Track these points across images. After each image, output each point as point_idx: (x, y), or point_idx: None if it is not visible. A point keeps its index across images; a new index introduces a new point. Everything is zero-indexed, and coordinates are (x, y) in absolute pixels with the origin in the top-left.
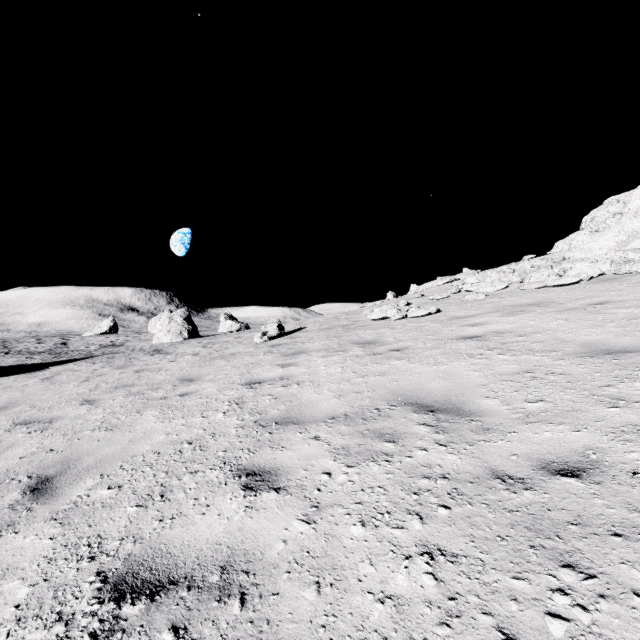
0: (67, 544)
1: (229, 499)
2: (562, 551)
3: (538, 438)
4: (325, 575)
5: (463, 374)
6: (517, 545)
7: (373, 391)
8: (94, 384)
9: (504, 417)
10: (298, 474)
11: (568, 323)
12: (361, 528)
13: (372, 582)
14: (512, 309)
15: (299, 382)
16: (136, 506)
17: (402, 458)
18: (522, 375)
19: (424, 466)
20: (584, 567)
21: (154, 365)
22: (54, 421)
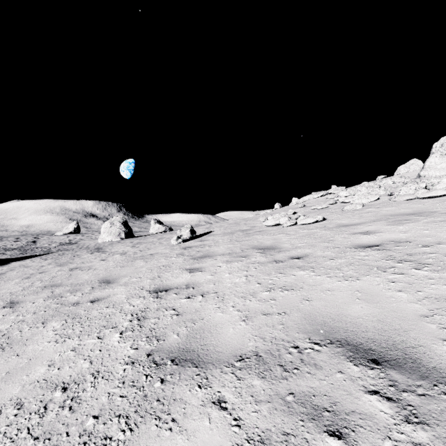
0: None
1: None
2: None
3: None
4: None
5: (387, 295)
6: None
7: (285, 314)
8: (31, 282)
9: None
10: None
11: None
12: None
13: None
14: (395, 218)
15: (204, 293)
16: None
17: None
18: None
19: None
20: None
21: (87, 263)
22: None
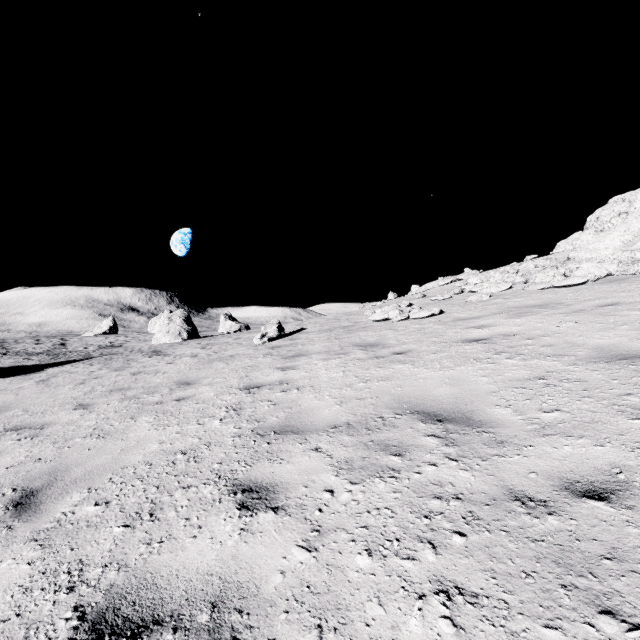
0: (45, 571)
1: (223, 520)
2: (598, 593)
3: (557, 453)
4: (328, 617)
5: (471, 380)
6: (545, 584)
7: (376, 398)
8: (90, 387)
9: (518, 428)
10: (298, 491)
11: (578, 325)
12: (367, 558)
13: (381, 627)
14: (518, 310)
15: (299, 387)
16: (123, 526)
17: (410, 474)
18: (534, 381)
19: (434, 484)
20: (626, 614)
21: (152, 367)
22: (45, 427)
